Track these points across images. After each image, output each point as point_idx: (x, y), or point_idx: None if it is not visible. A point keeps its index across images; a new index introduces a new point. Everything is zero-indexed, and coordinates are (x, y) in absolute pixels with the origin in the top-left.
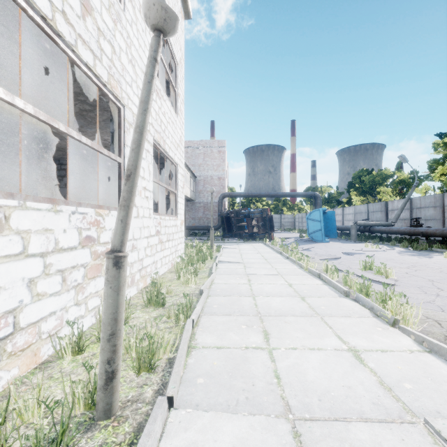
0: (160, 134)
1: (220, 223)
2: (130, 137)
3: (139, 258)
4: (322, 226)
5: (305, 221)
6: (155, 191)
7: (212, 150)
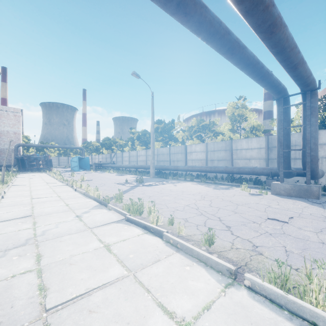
0: None
1: (16, 162)
2: None
3: None
4: (78, 164)
5: None
6: None
7: (9, 113)
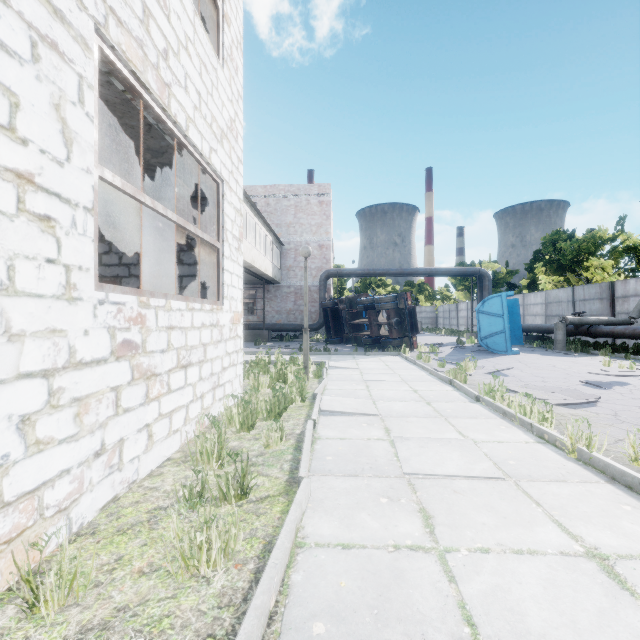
0: (145, 50)
1: (322, 319)
2: None
3: None
4: (506, 325)
5: (455, 317)
6: (177, 248)
7: (309, 200)
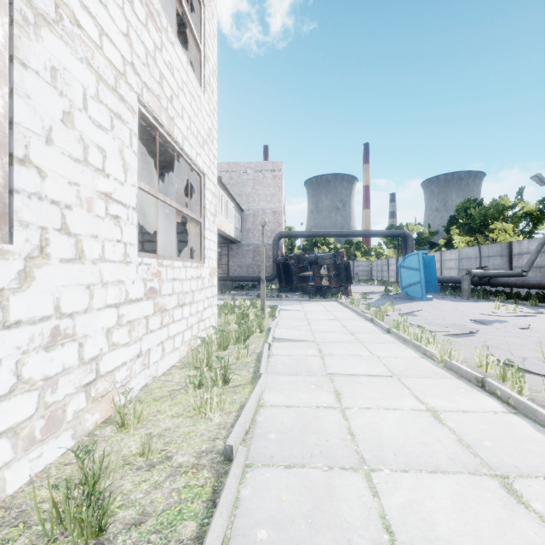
0: (160, 100)
1: (275, 272)
2: (44, 52)
3: (84, 358)
4: (422, 277)
5: (386, 270)
6: (169, 221)
7: (265, 175)
